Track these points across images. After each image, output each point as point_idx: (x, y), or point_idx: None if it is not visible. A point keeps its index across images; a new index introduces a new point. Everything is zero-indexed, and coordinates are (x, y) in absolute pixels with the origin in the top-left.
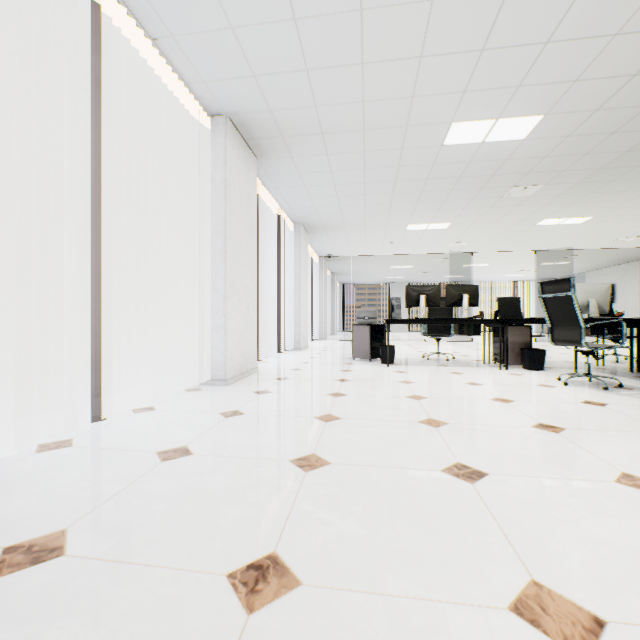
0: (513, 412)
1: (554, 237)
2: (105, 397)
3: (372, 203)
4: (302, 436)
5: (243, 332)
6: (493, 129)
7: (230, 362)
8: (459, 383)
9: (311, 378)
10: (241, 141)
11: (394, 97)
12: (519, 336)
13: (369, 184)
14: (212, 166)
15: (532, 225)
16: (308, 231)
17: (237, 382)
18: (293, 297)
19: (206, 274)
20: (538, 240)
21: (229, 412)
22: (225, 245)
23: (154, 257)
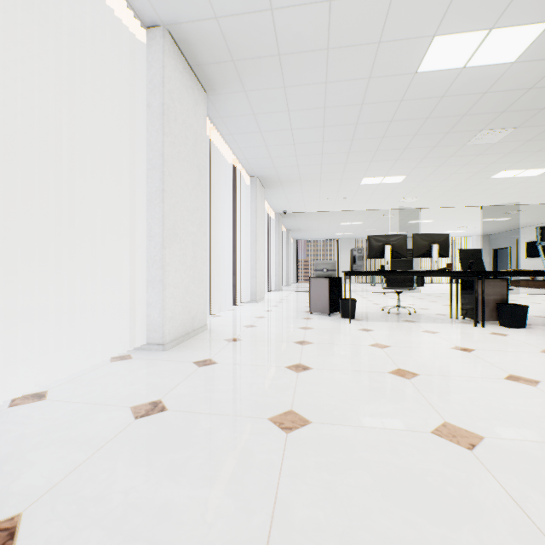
0: None
1: (504, 191)
2: None
3: (329, 152)
4: (246, 478)
5: (188, 286)
6: (481, 46)
7: (170, 322)
8: (443, 348)
9: (266, 339)
10: (185, 66)
11: None
12: (494, 290)
13: (328, 128)
14: (147, 88)
15: (487, 178)
16: (264, 185)
17: (179, 345)
18: (249, 250)
19: (140, 217)
20: (487, 195)
21: (146, 405)
22: (163, 182)
23: (81, 198)
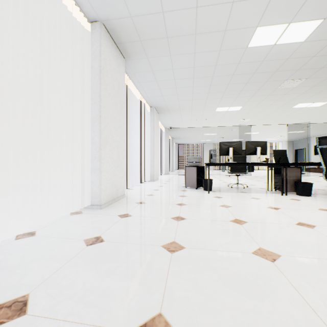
0: (326, 240)
1: (301, 115)
2: (7, 220)
3: (197, 93)
4: (149, 276)
5: (114, 171)
6: (284, 32)
7: (104, 192)
8: (262, 207)
9: (160, 202)
10: (113, 44)
11: (219, 2)
12: (293, 174)
13: (196, 79)
14: (91, 57)
15: (290, 107)
16: (158, 112)
17: (109, 206)
18: (150, 150)
19: (87, 132)
20: (291, 117)
21: (92, 238)
22: (100, 111)
23: (52, 120)
